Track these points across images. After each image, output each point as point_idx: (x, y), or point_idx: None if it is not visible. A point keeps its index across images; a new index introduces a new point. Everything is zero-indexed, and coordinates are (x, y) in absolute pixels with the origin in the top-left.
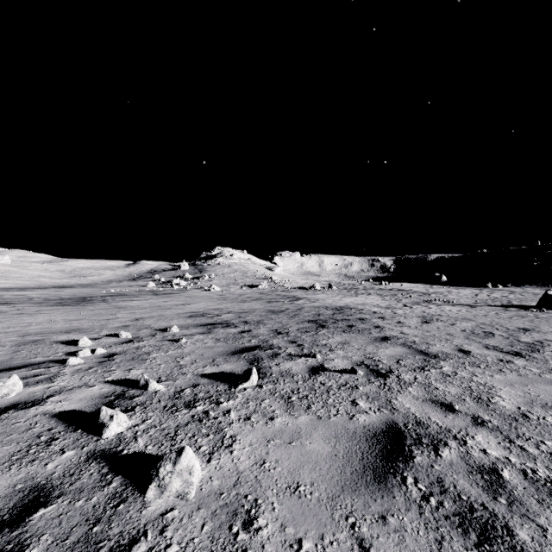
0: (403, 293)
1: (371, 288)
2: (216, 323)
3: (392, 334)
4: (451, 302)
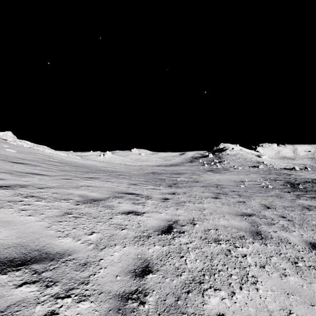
0: None
1: None
2: (274, 180)
3: None
4: None
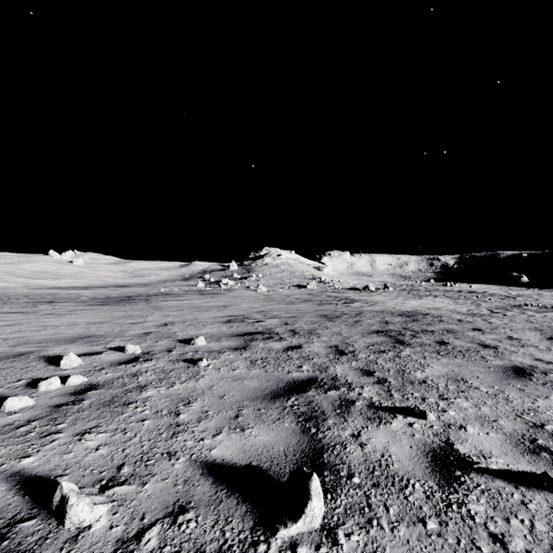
0: (478, 296)
1: (434, 289)
2: (256, 333)
3: (523, 361)
4: (549, 307)
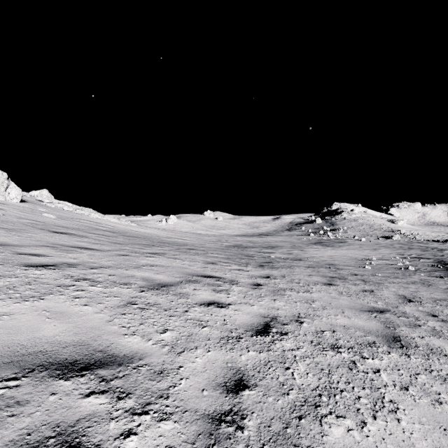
0: None
1: None
2: (418, 258)
3: None
4: None
